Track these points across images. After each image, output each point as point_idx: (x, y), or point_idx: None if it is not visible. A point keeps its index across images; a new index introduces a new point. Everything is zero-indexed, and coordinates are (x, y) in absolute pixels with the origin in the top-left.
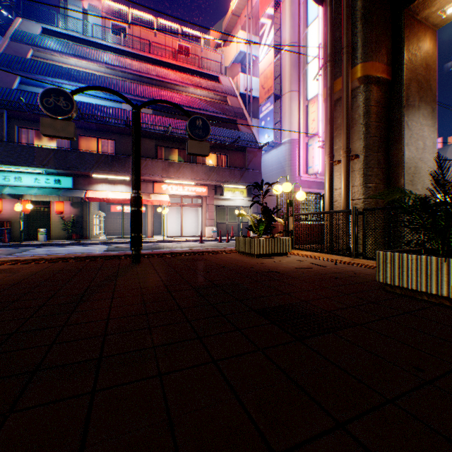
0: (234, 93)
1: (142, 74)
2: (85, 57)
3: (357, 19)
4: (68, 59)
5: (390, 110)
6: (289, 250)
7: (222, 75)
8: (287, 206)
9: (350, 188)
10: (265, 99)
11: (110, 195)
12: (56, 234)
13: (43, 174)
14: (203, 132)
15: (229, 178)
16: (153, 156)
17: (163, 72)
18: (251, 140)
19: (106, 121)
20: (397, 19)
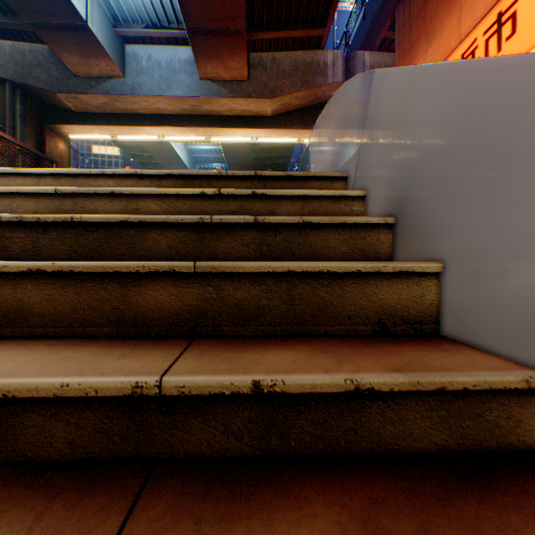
0: None
1: None
2: None
3: (18, 115)
4: None
5: None
6: None
7: None
8: None
9: None
10: None
11: None
12: None
13: None
14: None
15: None
16: None
17: None
18: None
19: None
20: (44, 127)
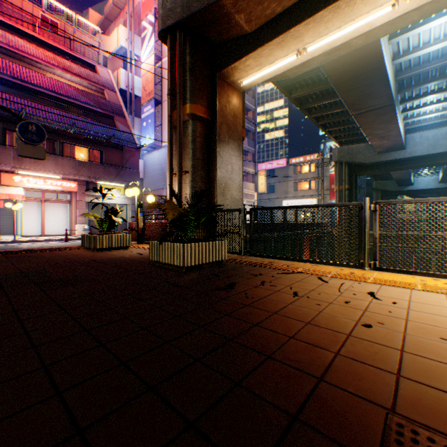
0: (114, 88)
1: None
2: None
3: (187, 70)
4: None
5: (211, 141)
6: (130, 244)
7: (100, 65)
8: (138, 207)
9: (185, 195)
10: (147, 101)
11: None
12: None
13: None
14: (39, 137)
15: (104, 175)
16: (0, 140)
17: (18, 42)
18: (129, 139)
19: None
20: (214, 78)
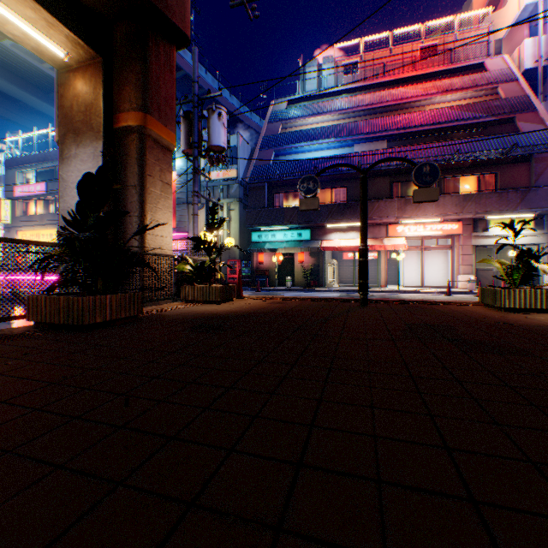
0: (511, 76)
1: (373, 106)
2: (319, 113)
3: None
4: (306, 121)
5: None
6: None
7: (488, 58)
8: None
9: None
10: None
11: (341, 244)
12: (298, 281)
13: (289, 229)
14: (430, 177)
15: (497, 205)
16: (386, 195)
17: (398, 93)
18: (541, 140)
19: (337, 170)
20: None
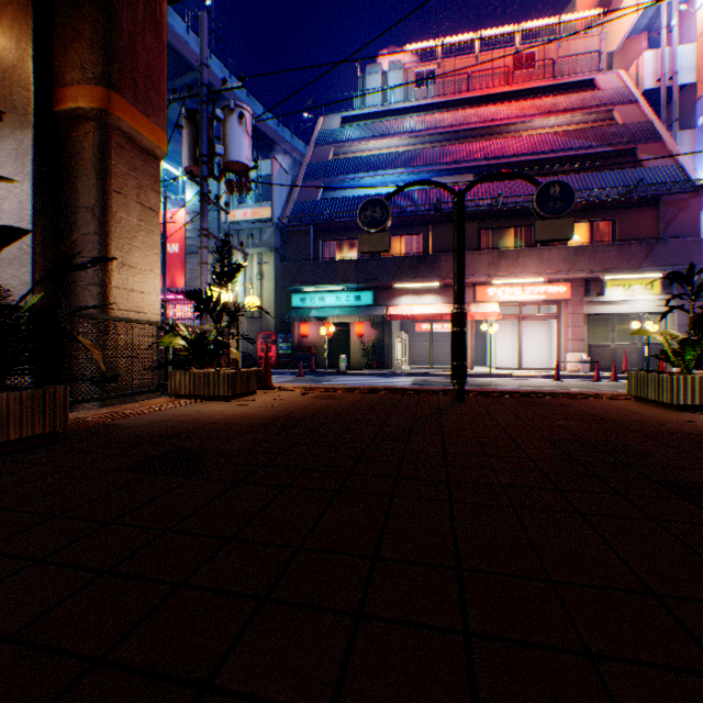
0: (629, 97)
1: (456, 128)
2: (384, 134)
3: None
4: (366, 145)
5: None
6: None
7: (599, 74)
8: None
9: None
10: None
11: (414, 311)
12: (355, 361)
13: (343, 290)
14: (561, 203)
15: (617, 262)
16: (473, 246)
17: (488, 112)
18: (670, 178)
19: (409, 211)
20: None
